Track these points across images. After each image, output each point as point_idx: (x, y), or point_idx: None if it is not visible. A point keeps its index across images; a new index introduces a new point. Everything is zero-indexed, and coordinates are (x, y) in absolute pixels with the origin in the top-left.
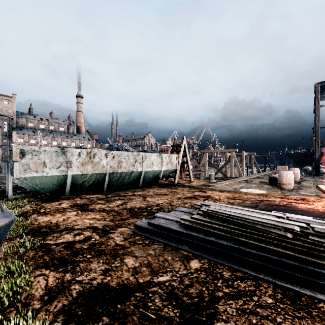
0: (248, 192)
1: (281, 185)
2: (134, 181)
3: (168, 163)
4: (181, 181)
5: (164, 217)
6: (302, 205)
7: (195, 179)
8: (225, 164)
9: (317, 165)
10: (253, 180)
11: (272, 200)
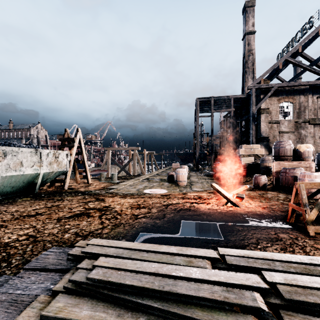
0: (152, 193)
1: (178, 182)
2: None
3: (52, 163)
4: (76, 185)
5: None
6: (202, 205)
7: (95, 180)
8: (129, 162)
9: (197, 163)
10: (154, 178)
11: (176, 203)
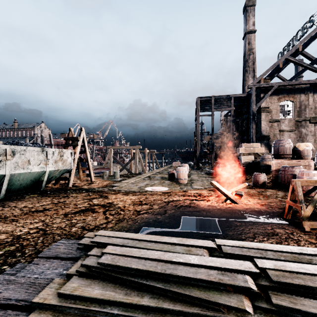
0: (153, 190)
1: (179, 180)
2: None
3: (57, 161)
4: (79, 182)
5: None
6: (202, 202)
7: (98, 178)
8: (130, 160)
9: (198, 161)
10: (155, 176)
11: (177, 200)
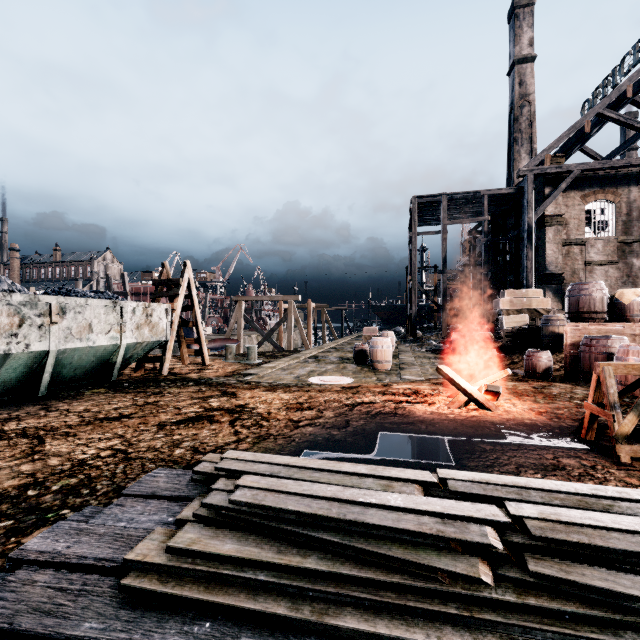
0: (324, 383)
1: (375, 364)
2: (19, 382)
3: (141, 326)
4: (181, 367)
5: (61, 552)
6: (420, 407)
7: (216, 359)
8: (279, 324)
9: (414, 326)
10: (327, 355)
11: (370, 401)
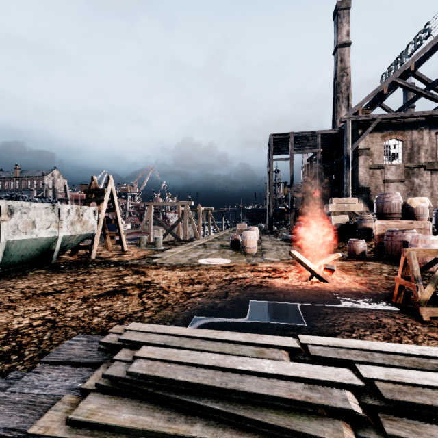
0: (209, 263)
1: (245, 249)
2: None
3: (75, 223)
4: (106, 253)
5: None
6: (278, 280)
7: (132, 247)
8: (178, 222)
9: (271, 223)
10: (212, 243)
11: (243, 277)
